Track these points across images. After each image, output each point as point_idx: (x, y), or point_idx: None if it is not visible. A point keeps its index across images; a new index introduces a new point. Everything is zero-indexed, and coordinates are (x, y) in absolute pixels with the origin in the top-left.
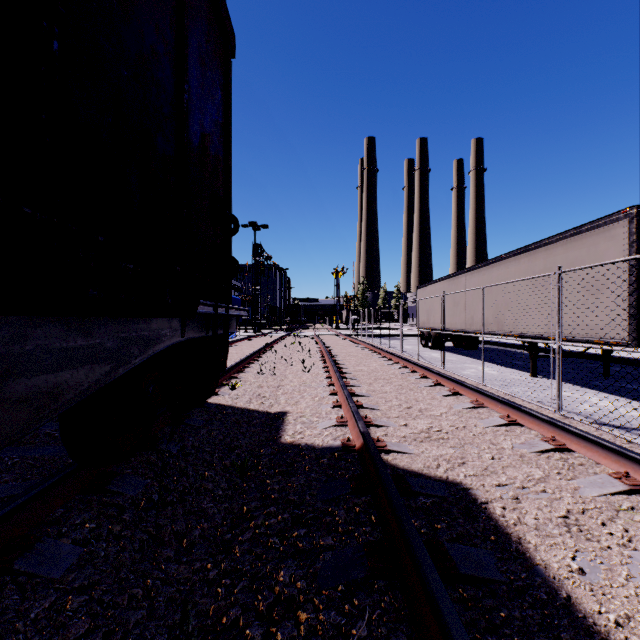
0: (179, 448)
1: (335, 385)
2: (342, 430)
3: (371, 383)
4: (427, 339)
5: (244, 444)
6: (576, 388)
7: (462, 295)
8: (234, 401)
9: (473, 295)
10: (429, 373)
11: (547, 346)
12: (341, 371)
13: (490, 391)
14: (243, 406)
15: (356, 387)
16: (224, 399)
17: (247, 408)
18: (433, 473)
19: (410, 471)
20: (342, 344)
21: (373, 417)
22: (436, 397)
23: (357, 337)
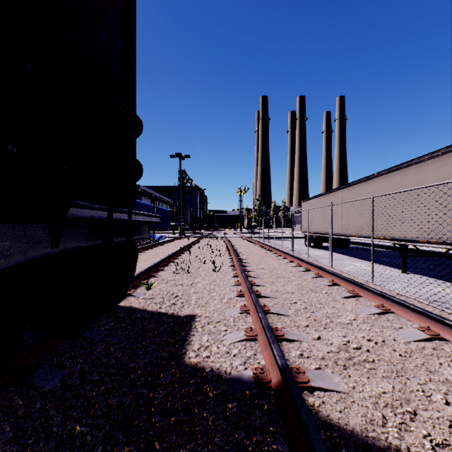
0: (59, 379)
1: (242, 285)
2: (252, 347)
3: (273, 282)
4: (310, 240)
5: (142, 365)
6: (446, 284)
7: (339, 206)
8: (146, 303)
9: (349, 206)
10: (323, 272)
11: (415, 247)
12: (246, 269)
13: (383, 291)
14: (154, 309)
15: (261, 287)
16: (137, 301)
17: (157, 311)
18: (384, 438)
19: (352, 435)
20: (245, 244)
21: (282, 326)
22: (337, 299)
23: (256, 239)
